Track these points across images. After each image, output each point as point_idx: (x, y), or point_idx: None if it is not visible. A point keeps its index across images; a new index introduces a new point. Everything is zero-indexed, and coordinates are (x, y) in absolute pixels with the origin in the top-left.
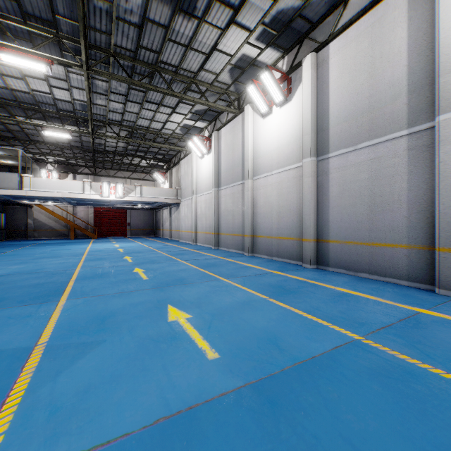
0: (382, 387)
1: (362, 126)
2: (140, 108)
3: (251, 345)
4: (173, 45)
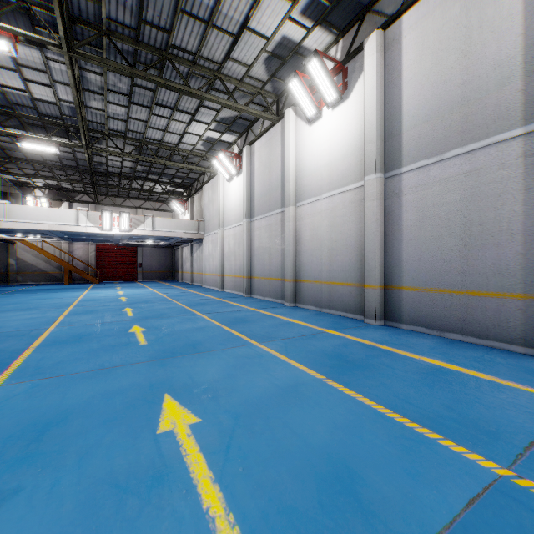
0: None
1: (451, 127)
2: (149, 113)
3: (306, 499)
4: (189, 21)
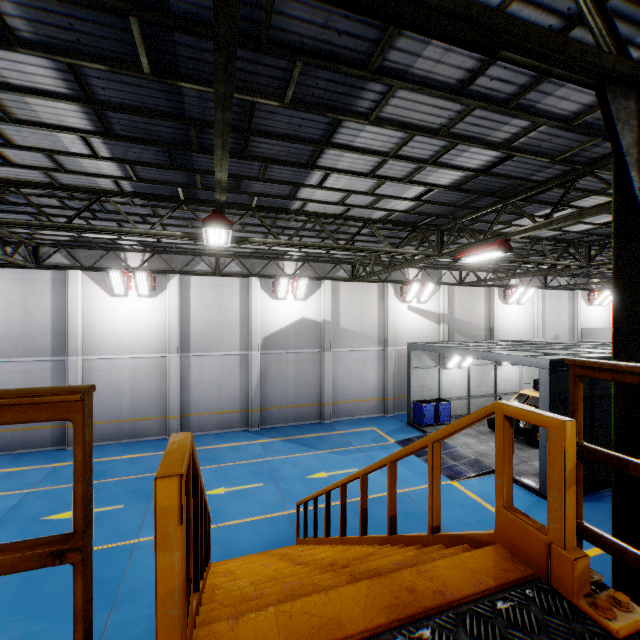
0: (44, 499)
1: (19, 346)
2: None
3: None
4: None
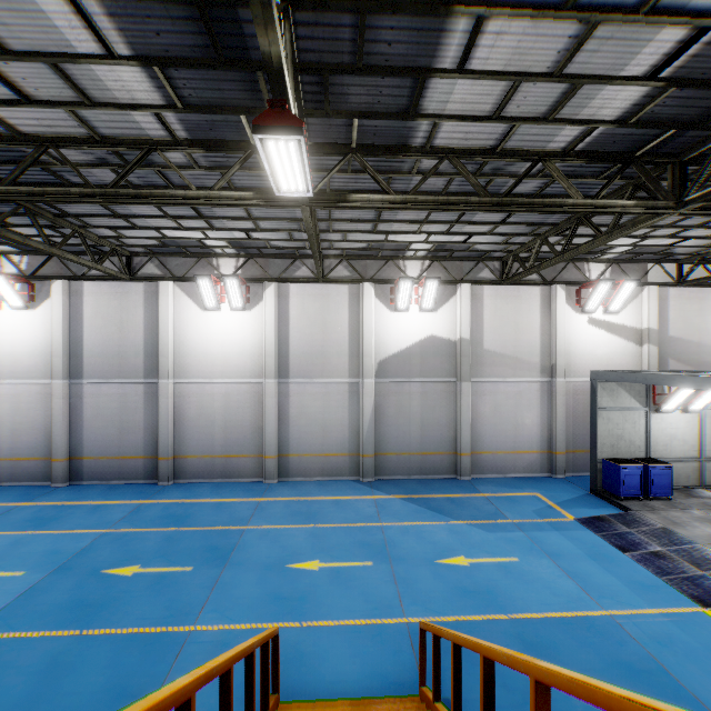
0: (114, 544)
1: (114, 366)
2: None
3: (44, 560)
4: None
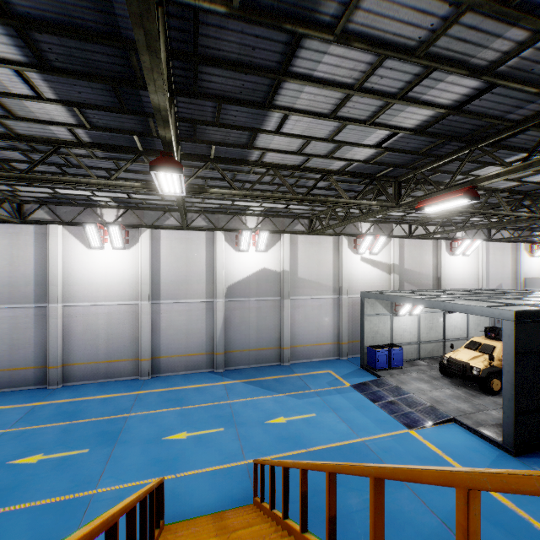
0: (16, 441)
1: (6, 294)
2: None
3: None
4: None
